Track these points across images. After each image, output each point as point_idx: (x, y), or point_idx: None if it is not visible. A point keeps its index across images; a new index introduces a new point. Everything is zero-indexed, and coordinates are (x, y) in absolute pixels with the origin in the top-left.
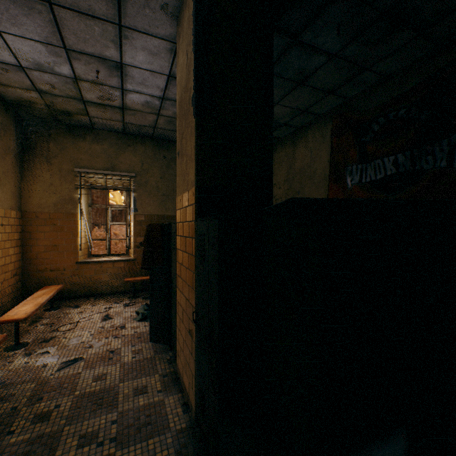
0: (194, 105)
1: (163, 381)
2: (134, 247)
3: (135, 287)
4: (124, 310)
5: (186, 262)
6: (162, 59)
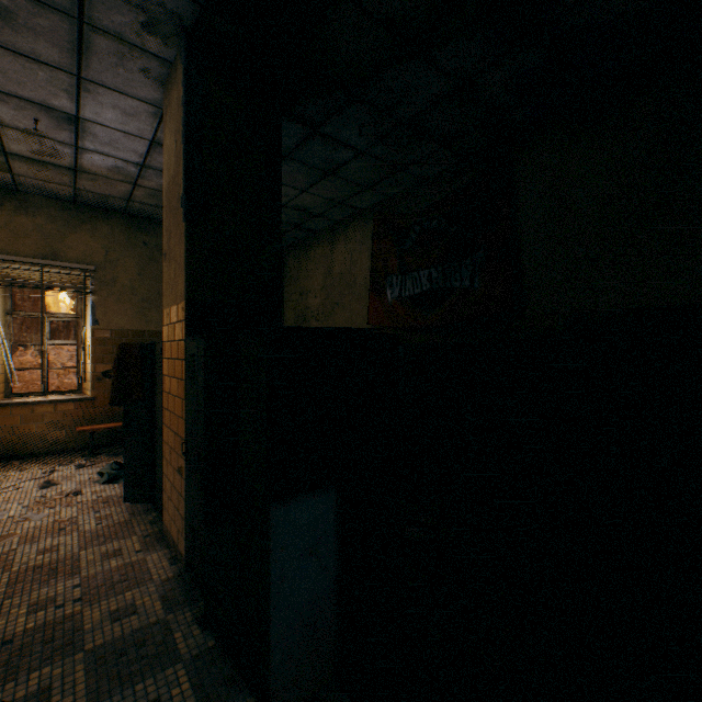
0: (185, 208)
1: (144, 541)
2: (92, 379)
3: (95, 441)
4: (77, 472)
5: (175, 389)
6: (143, 122)
